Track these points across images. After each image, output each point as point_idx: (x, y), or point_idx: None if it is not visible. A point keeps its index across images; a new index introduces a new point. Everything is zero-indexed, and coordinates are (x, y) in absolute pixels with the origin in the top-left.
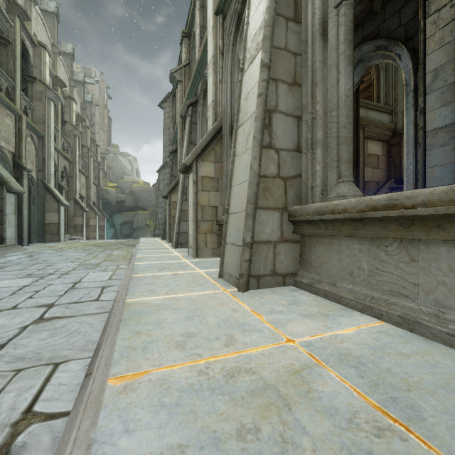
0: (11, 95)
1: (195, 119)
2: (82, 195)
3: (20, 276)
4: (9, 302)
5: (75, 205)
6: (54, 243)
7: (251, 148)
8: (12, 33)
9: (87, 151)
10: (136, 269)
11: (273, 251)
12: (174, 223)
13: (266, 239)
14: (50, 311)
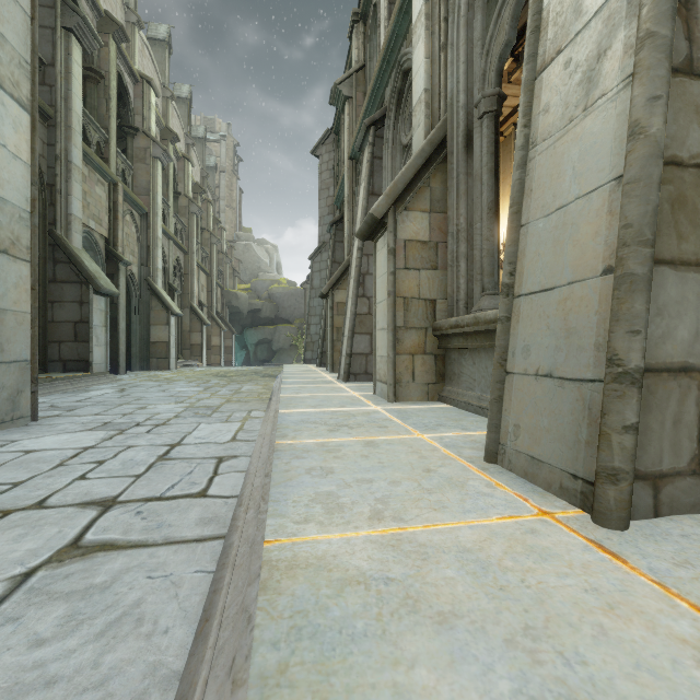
0: (103, 153)
1: (380, 149)
2: (201, 302)
3: (89, 426)
4: (40, 487)
5: (192, 315)
6: (161, 371)
7: (618, 86)
8: (105, 62)
9: (209, 237)
10: (284, 426)
11: (697, 398)
12: (342, 338)
13: (679, 359)
14: (100, 522)
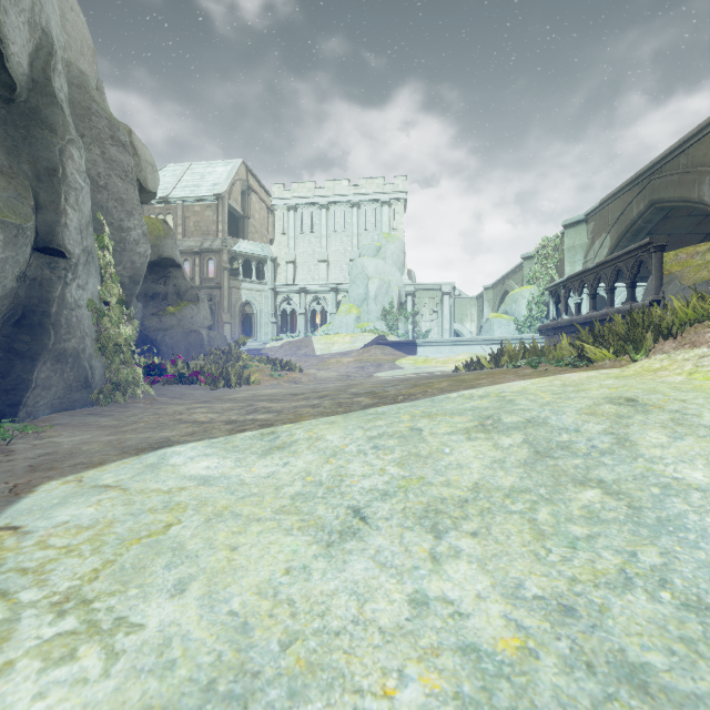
0: None
1: None
2: None
3: None
4: None
5: None
6: None
7: None
8: None
9: None
10: None
11: None
12: None
13: None
14: None
